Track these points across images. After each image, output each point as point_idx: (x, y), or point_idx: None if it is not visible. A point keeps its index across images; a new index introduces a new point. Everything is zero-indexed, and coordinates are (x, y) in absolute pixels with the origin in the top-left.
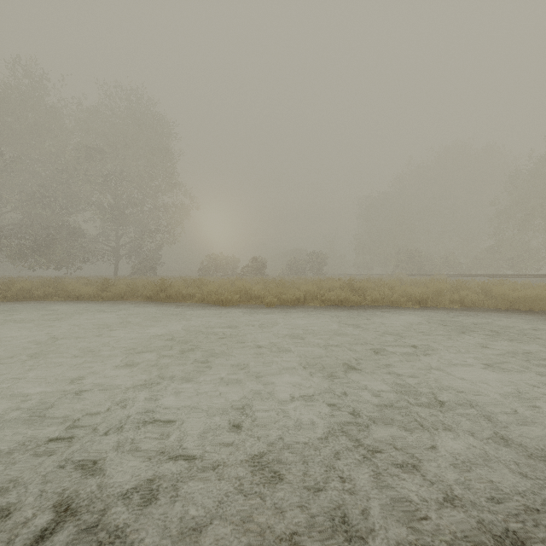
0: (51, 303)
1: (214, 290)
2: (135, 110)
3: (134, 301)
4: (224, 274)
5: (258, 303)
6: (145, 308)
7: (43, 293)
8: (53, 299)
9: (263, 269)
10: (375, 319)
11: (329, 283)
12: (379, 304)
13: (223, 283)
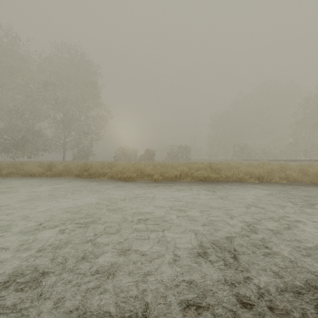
0: (11, 178)
1: (120, 170)
2: (74, 59)
3: (67, 177)
4: (129, 159)
5: (149, 179)
6: (72, 182)
7: (8, 172)
8: (14, 176)
9: (153, 156)
10: (232, 192)
11: (196, 165)
12: (230, 179)
13: (126, 165)
